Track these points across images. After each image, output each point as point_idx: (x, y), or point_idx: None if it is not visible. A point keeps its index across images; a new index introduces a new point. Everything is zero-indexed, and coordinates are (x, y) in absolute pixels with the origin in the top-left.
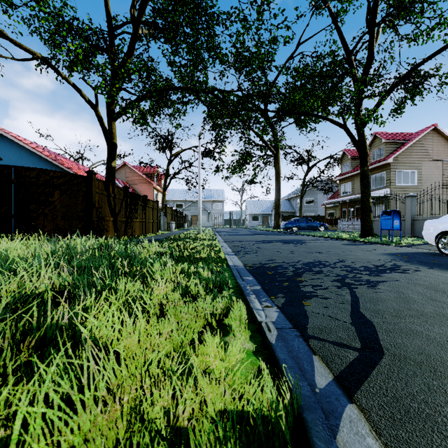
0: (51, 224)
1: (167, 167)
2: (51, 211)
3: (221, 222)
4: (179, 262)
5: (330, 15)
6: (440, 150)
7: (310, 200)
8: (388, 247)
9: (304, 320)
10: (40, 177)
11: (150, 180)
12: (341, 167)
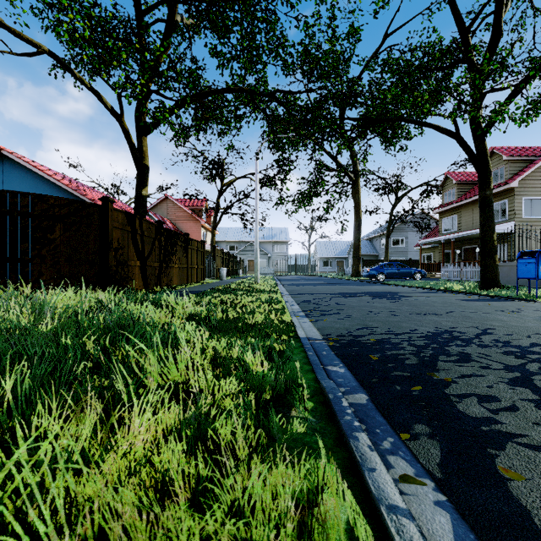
0: (51, 270)
1: (217, 200)
2: (51, 253)
3: (284, 269)
4: (218, 332)
5: None
6: None
7: (398, 240)
8: (537, 305)
9: None
10: (36, 205)
11: (196, 216)
12: (443, 196)
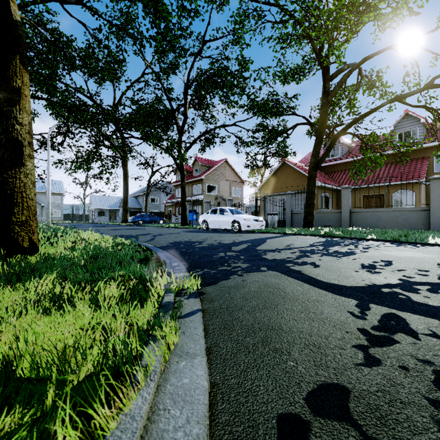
0: None
1: None
2: None
3: (60, 217)
4: None
5: (162, 86)
6: (229, 174)
7: (155, 199)
8: (188, 229)
9: (138, 240)
10: None
11: None
12: (176, 176)
